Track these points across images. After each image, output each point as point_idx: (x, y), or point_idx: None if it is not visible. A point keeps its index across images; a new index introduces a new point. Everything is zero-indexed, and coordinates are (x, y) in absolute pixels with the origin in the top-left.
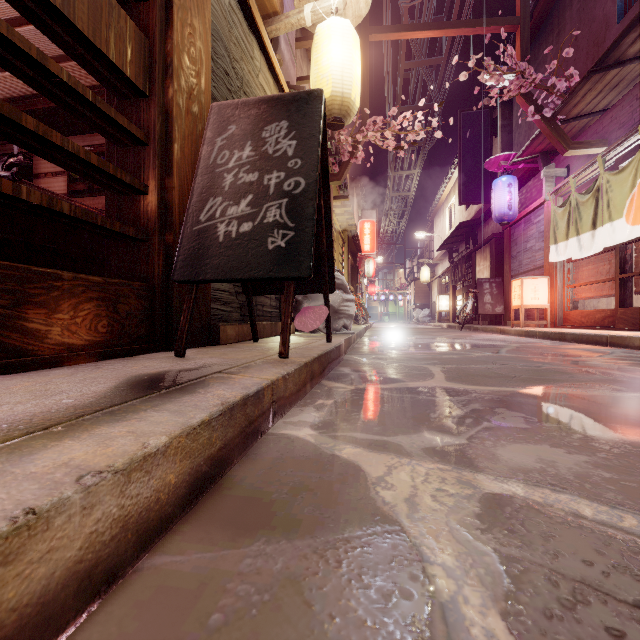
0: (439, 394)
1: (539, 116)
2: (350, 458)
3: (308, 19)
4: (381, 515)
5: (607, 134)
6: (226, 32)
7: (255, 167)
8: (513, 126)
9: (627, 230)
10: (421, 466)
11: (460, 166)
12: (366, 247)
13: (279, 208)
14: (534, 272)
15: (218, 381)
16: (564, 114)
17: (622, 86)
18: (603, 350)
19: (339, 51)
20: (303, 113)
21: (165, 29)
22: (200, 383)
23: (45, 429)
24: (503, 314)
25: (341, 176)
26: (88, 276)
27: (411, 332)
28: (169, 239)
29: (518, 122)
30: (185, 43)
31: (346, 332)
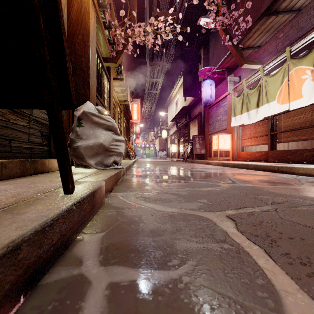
0: None
1: (231, 42)
2: None
3: None
4: None
5: (261, 58)
6: None
7: None
8: (209, 57)
9: (278, 107)
10: None
11: (184, 76)
12: (134, 117)
13: None
14: (222, 132)
15: None
16: (242, 44)
17: (271, 32)
18: (285, 176)
19: None
20: None
21: None
22: None
23: None
24: (205, 154)
25: (117, 60)
26: None
27: (160, 164)
28: None
29: (212, 55)
30: None
31: (116, 167)
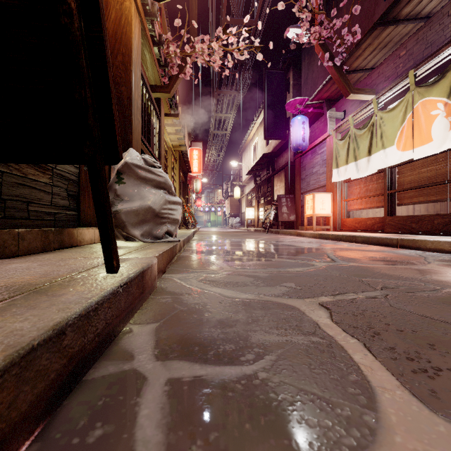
0: None
1: (332, 63)
2: None
3: None
4: None
5: (375, 85)
6: None
7: None
8: (302, 84)
9: (398, 155)
10: None
11: (265, 110)
12: (195, 169)
13: None
14: (319, 190)
15: None
16: (348, 65)
17: (388, 48)
18: (406, 252)
19: None
20: None
21: None
22: None
23: None
24: (295, 221)
25: (170, 89)
26: None
27: (231, 235)
28: None
29: (306, 80)
30: None
31: (169, 240)
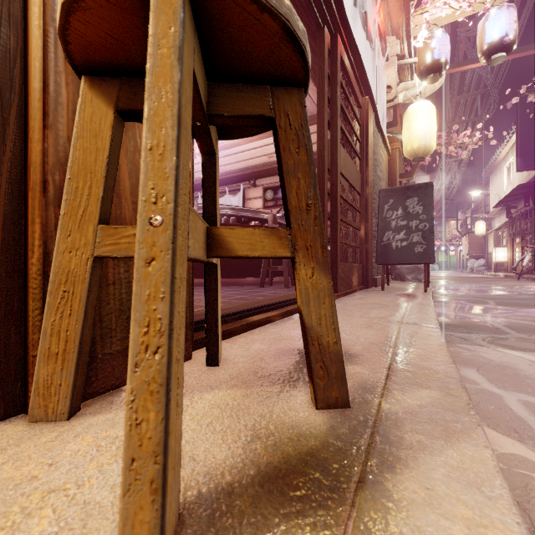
0: (491, 308)
1: None
2: (463, 315)
3: (400, 100)
4: (476, 320)
5: None
6: (375, 147)
7: (404, 218)
8: None
9: None
10: (485, 317)
11: (517, 138)
12: None
13: (418, 236)
14: None
15: (419, 296)
16: None
17: None
18: None
19: (423, 121)
20: (424, 194)
21: (365, 167)
22: (416, 296)
23: (410, 299)
24: None
25: (412, 174)
26: (356, 264)
27: (468, 281)
28: (367, 246)
29: None
30: (369, 168)
31: None
